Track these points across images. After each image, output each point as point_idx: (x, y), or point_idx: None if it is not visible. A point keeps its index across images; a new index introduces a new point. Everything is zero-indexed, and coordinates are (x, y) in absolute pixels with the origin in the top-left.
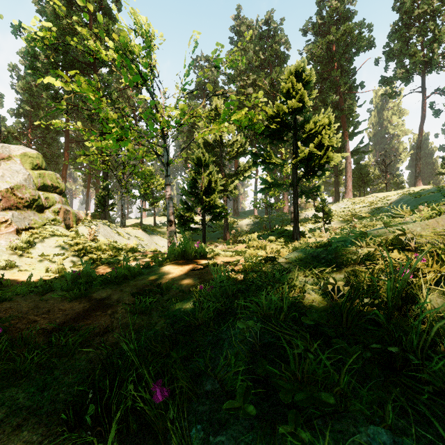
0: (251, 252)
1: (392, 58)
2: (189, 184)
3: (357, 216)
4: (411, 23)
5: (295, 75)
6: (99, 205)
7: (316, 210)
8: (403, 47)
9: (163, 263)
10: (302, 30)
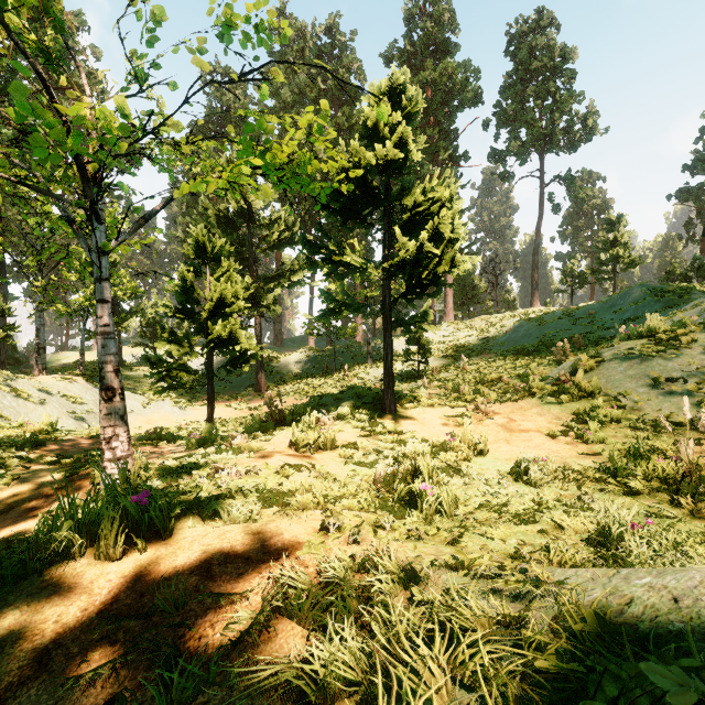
0: (303, 495)
1: (505, 124)
2: (179, 294)
3: (463, 350)
4: (528, 79)
5: (389, 98)
6: None
7: (408, 341)
8: (518, 111)
9: (8, 583)
10: (384, 56)
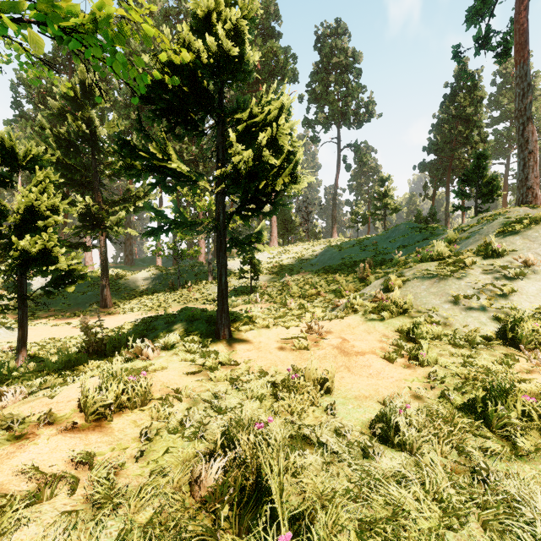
0: None
1: (314, 100)
2: None
3: (285, 269)
4: (330, 70)
5: None
6: None
7: (242, 262)
8: (323, 92)
9: None
10: None
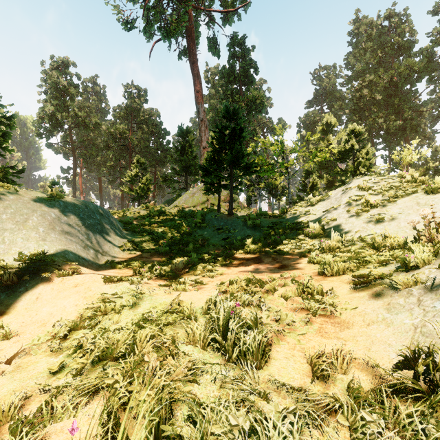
0: None
1: None
2: (301, 185)
3: None
4: None
5: (351, 130)
6: (248, 201)
7: None
8: None
9: None
10: (431, 12)
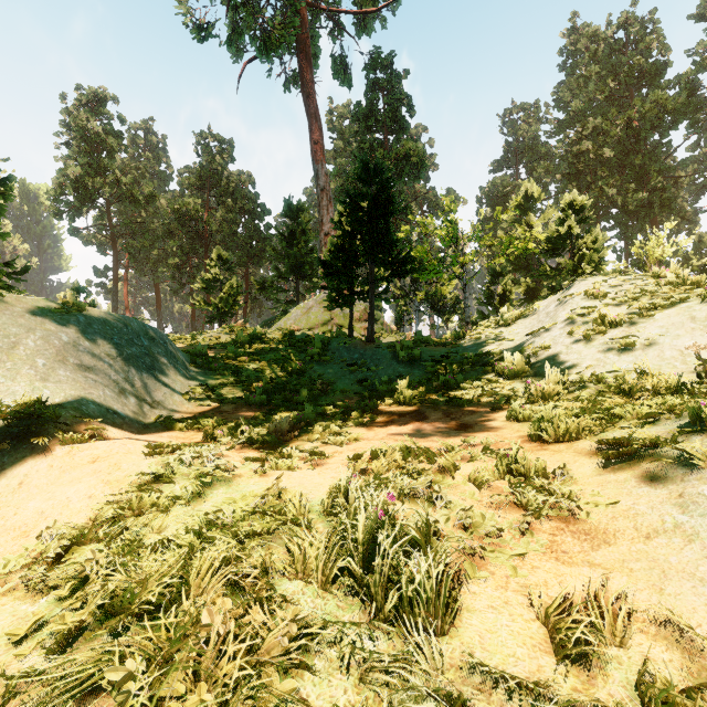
0: None
1: None
2: (485, 295)
3: None
4: None
5: (569, 203)
6: (397, 321)
7: None
8: None
9: None
10: (694, 16)
